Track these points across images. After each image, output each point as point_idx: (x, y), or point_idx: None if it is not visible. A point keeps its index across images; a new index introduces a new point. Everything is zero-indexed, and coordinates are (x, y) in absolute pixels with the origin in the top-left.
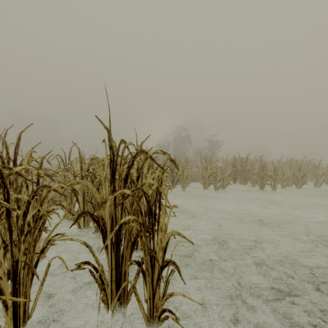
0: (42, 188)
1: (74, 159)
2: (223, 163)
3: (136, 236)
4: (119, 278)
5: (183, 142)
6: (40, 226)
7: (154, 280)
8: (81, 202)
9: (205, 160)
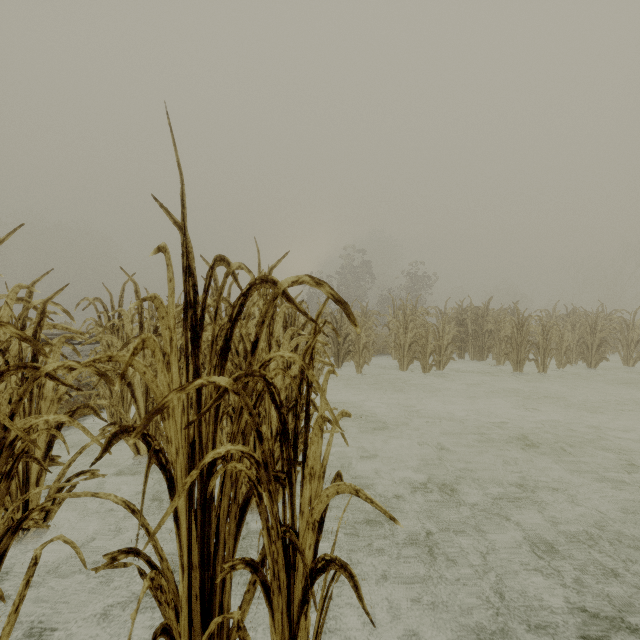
0: (16, 371)
1: (131, 308)
2: (437, 318)
3: (249, 490)
4: (208, 589)
5: (357, 277)
6: (9, 466)
7: (292, 601)
8: (140, 398)
9: (403, 312)
